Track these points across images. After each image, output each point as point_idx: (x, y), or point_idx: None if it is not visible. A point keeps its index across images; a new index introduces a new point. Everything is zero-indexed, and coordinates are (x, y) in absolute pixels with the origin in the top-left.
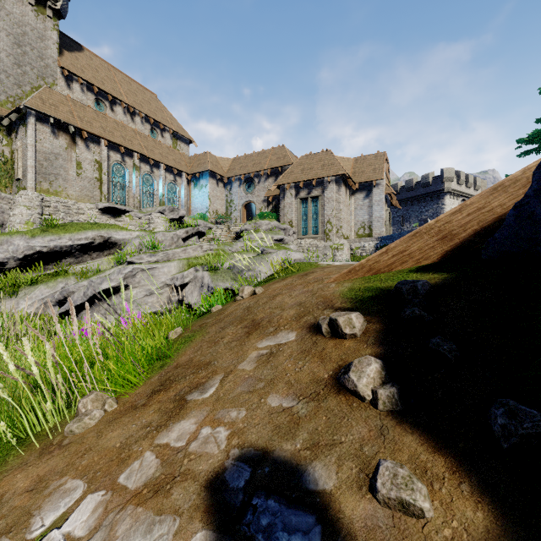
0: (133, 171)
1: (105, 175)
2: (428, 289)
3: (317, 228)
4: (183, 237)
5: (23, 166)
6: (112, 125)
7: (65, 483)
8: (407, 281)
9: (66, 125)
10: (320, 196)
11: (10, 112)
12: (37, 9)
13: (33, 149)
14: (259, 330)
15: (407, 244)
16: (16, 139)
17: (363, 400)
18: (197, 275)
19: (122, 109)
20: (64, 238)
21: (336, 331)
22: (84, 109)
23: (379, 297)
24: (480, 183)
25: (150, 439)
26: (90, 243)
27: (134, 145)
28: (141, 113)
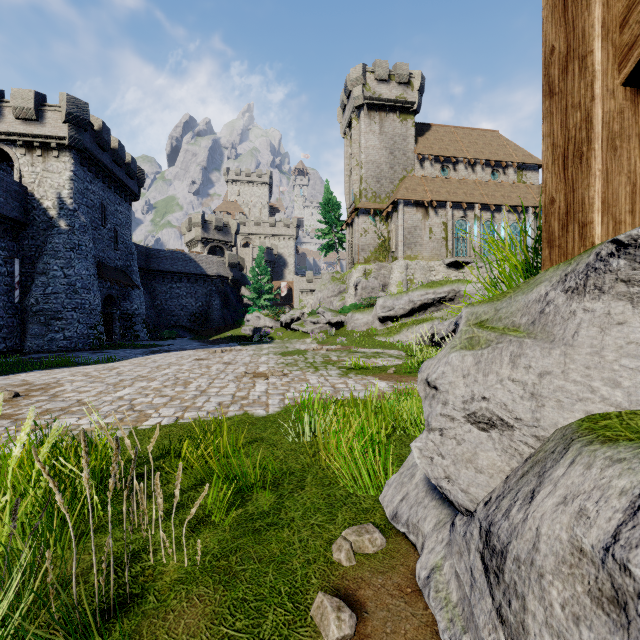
0: (474, 222)
1: (449, 233)
2: None
3: None
4: None
5: (395, 242)
6: (454, 186)
7: None
8: None
9: (421, 201)
10: None
11: (388, 205)
12: (402, 119)
13: (401, 228)
14: None
15: None
16: (391, 223)
17: None
18: None
19: (463, 165)
20: (429, 294)
21: None
22: (433, 182)
23: None
24: None
25: None
26: (445, 295)
27: (475, 197)
28: (481, 161)
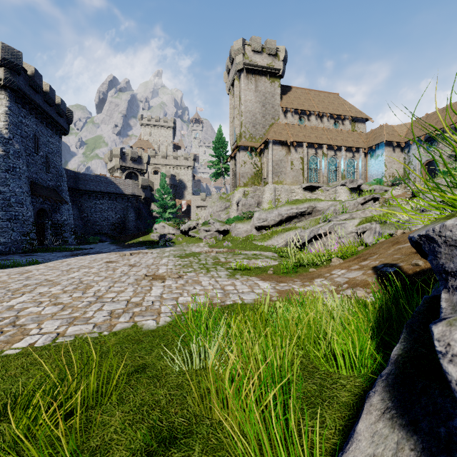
0: (323, 158)
1: (305, 165)
2: None
3: None
4: (362, 202)
5: (266, 171)
6: (309, 131)
7: (335, 269)
8: None
9: (285, 142)
10: None
11: (261, 144)
12: (271, 81)
13: (271, 160)
14: (398, 244)
15: None
16: (263, 157)
17: None
18: (371, 226)
19: (314, 117)
20: (293, 209)
21: None
22: (293, 128)
23: None
24: None
25: (356, 264)
26: (305, 210)
27: (323, 140)
28: (327, 114)
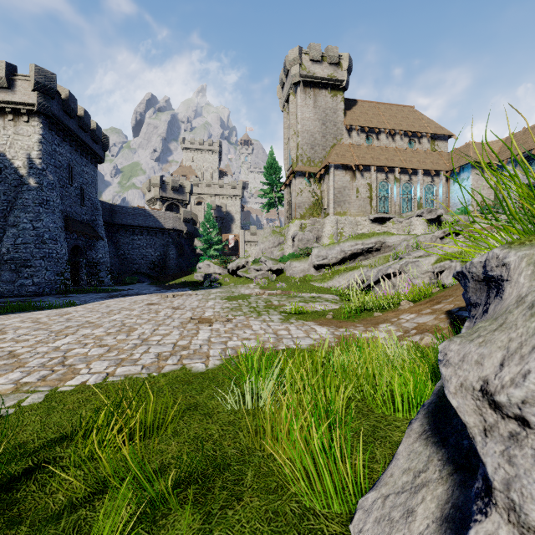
0: (395, 183)
1: (373, 193)
2: None
3: None
4: (441, 236)
5: (327, 200)
6: (378, 152)
7: (404, 314)
8: None
9: (349, 165)
10: None
11: (321, 168)
12: (332, 95)
13: (332, 188)
14: None
15: None
16: (323, 184)
17: None
18: (451, 265)
19: (384, 135)
20: (359, 244)
21: None
22: (359, 149)
23: None
24: None
25: (428, 308)
26: (372, 246)
27: (395, 162)
28: (400, 131)
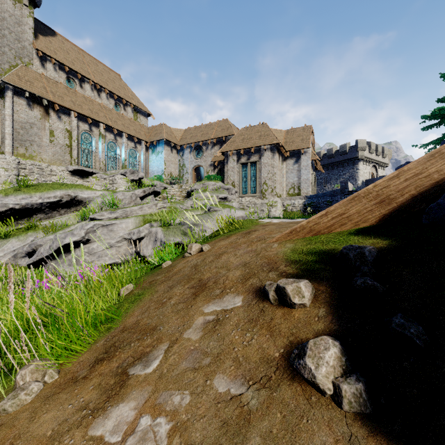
0: (100, 139)
1: (74, 142)
2: (375, 255)
3: (255, 188)
4: (141, 195)
5: (1, 134)
6: (80, 99)
7: None
8: (353, 246)
9: (40, 99)
10: (258, 161)
11: None
12: None
13: (10, 118)
14: (205, 291)
15: (345, 207)
16: None
17: (323, 394)
18: (151, 230)
19: (89, 86)
20: (35, 197)
21: (283, 300)
22: (56, 85)
23: (323, 260)
24: (387, 151)
25: (84, 428)
26: (58, 200)
27: (100, 117)
28: (106, 90)
